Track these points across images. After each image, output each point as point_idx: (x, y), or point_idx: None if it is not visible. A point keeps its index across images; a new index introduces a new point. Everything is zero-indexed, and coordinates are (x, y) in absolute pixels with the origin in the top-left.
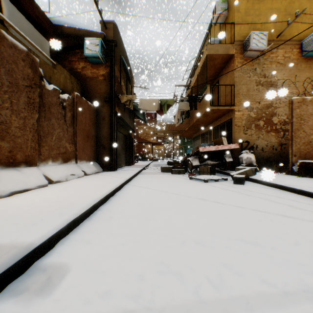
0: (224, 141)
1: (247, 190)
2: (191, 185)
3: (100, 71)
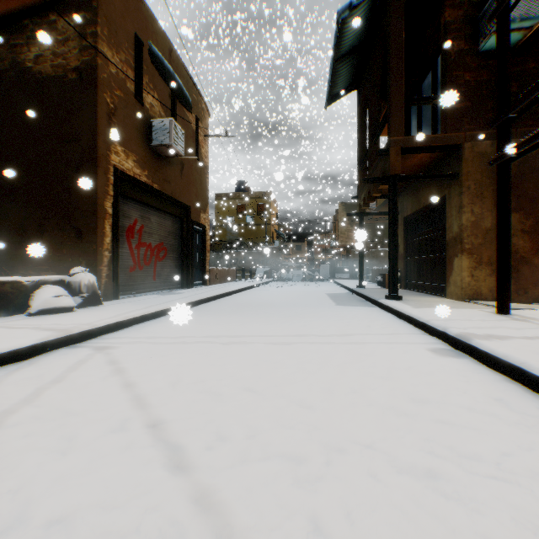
0: None
1: None
2: None
3: None
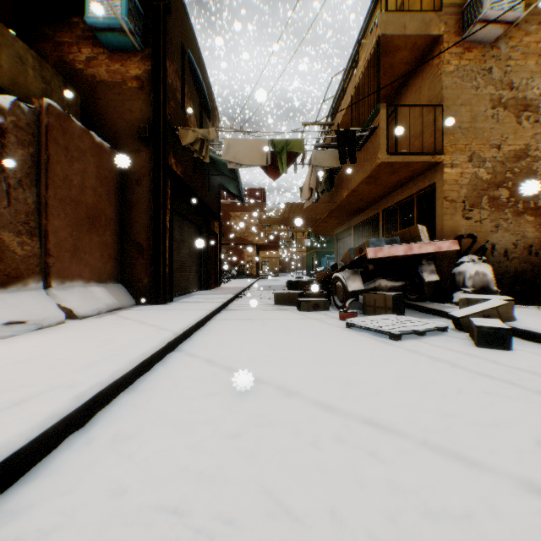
0: (423, 233)
1: None
2: (362, 354)
3: (130, 68)
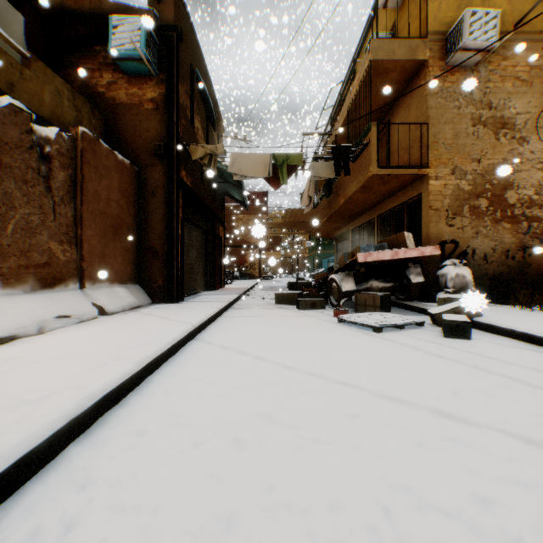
0: (409, 239)
1: (492, 359)
2: (347, 342)
3: (147, 91)
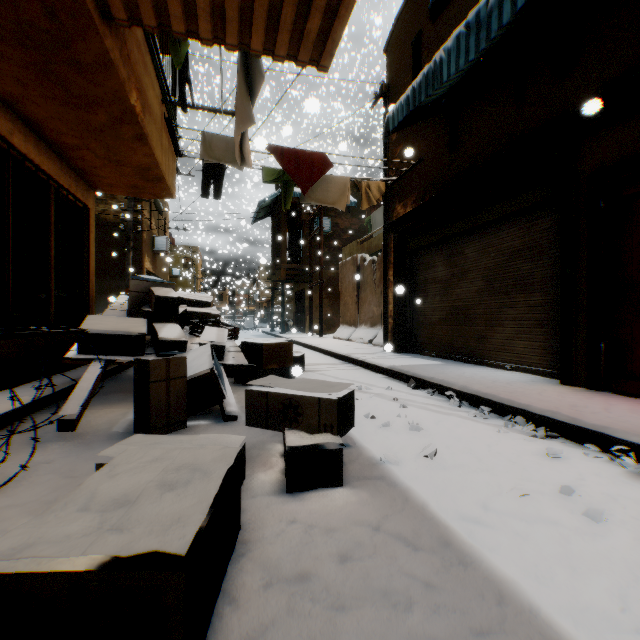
0: None
1: None
2: None
3: None
